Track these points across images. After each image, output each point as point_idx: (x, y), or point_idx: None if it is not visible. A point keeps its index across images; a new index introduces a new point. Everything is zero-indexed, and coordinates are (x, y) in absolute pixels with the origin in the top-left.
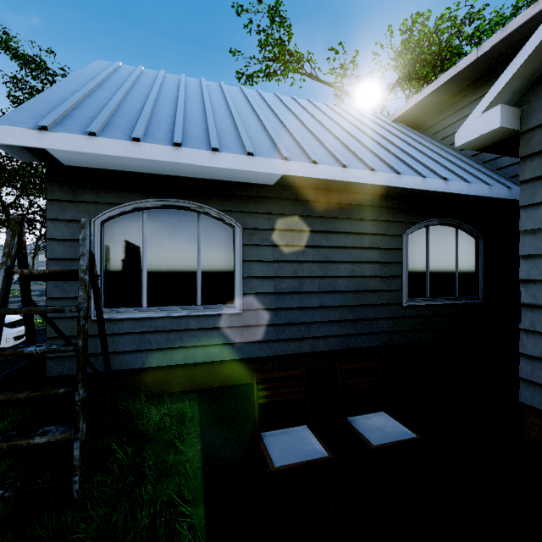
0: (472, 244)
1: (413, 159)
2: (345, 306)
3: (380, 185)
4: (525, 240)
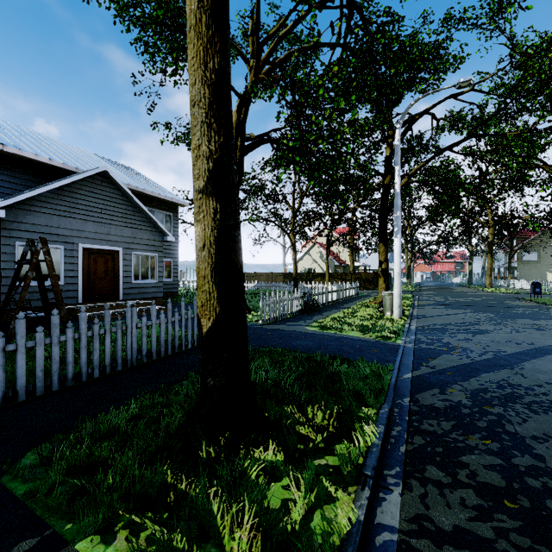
0: None
1: None
2: None
3: None
4: (4, 256)
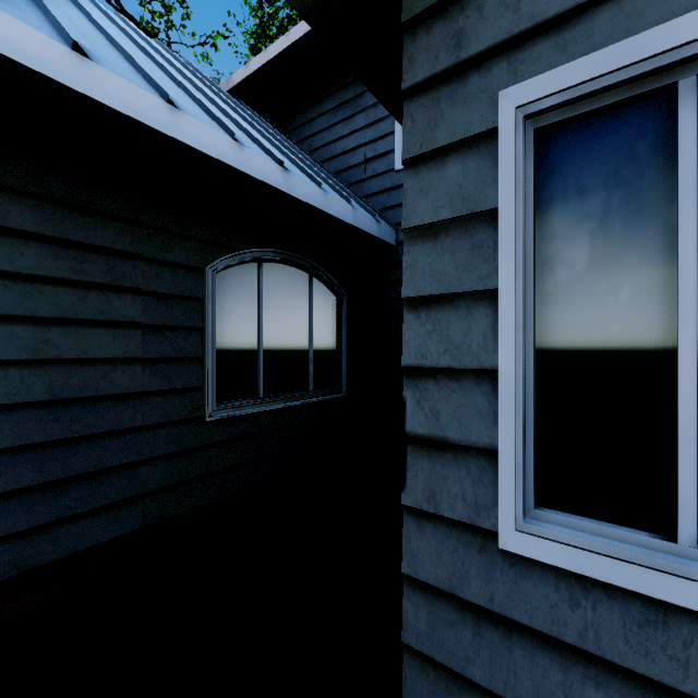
0: (334, 304)
1: (234, 123)
2: (10, 449)
3: (115, 112)
4: (415, 257)
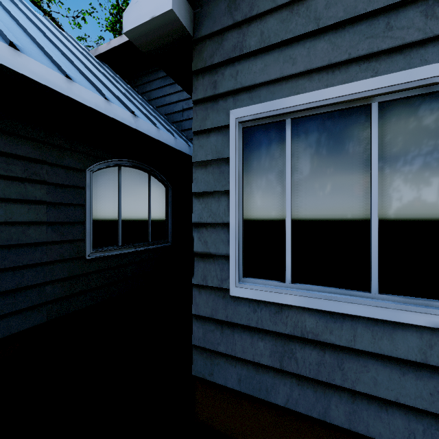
0: (164, 192)
1: (103, 84)
2: None
3: (34, 81)
4: (198, 175)
